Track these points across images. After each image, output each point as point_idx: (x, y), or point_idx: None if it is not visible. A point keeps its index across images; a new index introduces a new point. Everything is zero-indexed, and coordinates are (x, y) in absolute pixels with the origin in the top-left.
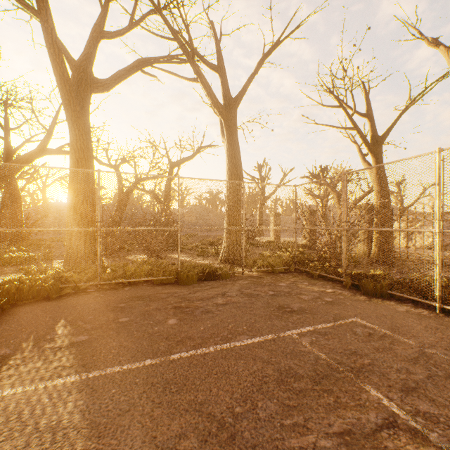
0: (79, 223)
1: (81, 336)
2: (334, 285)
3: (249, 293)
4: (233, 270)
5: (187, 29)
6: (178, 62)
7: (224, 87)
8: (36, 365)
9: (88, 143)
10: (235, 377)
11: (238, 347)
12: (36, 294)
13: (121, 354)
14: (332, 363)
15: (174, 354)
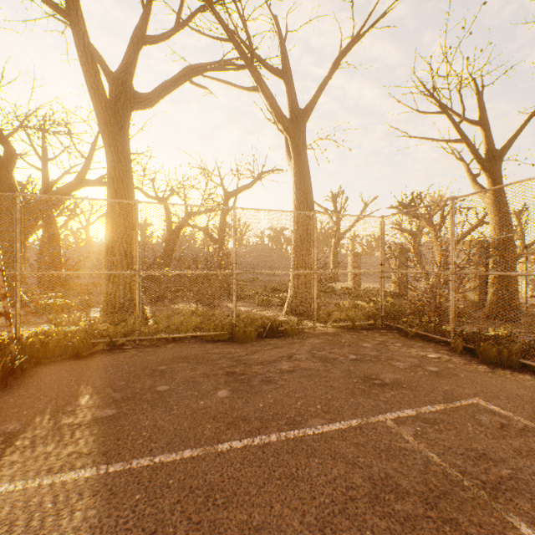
0: (117, 266)
1: (107, 409)
2: (438, 347)
3: (324, 356)
4: (302, 325)
5: (244, 25)
6: (234, 68)
7: (290, 96)
8: (47, 449)
9: (127, 170)
10: (307, 487)
11: (310, 437)
12: (64, 351)
13: (154, 438)
14: (451, 472)
15: (222, 443)
